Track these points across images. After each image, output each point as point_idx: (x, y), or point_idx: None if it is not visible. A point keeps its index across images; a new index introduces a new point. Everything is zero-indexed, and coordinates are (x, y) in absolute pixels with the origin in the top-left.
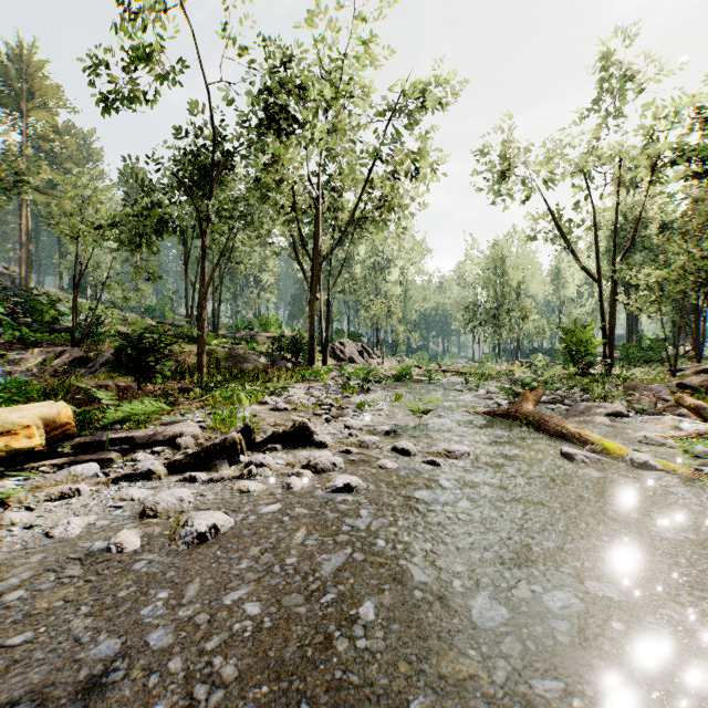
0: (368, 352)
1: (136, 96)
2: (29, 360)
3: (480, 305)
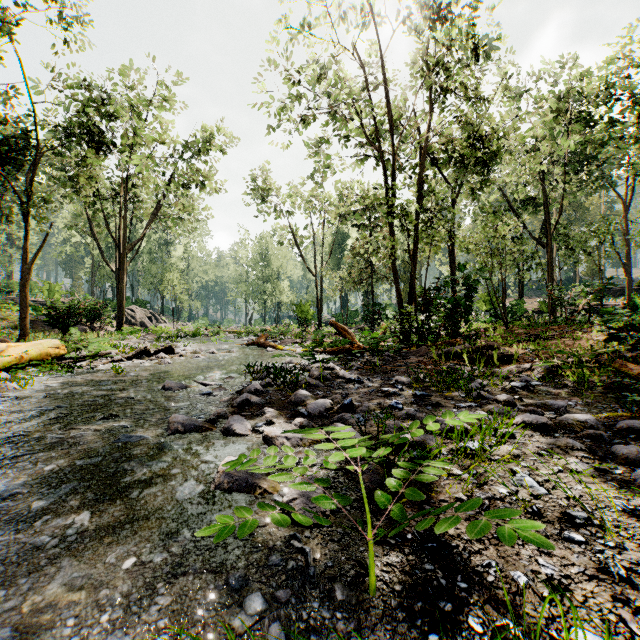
0: (156, 318)
1: None
2: None
3: (251, 283)
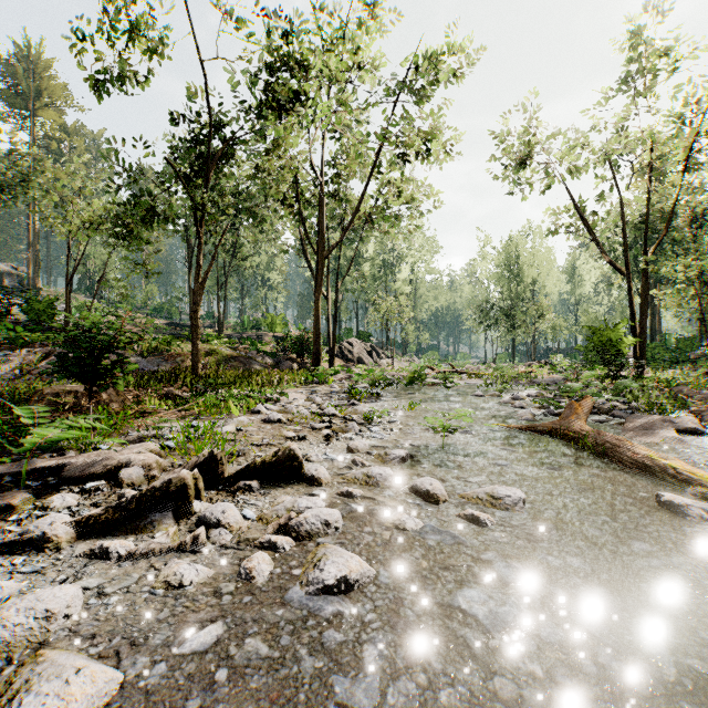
0: (378, 352)
1: (126, 76)
2: (14, 361)
3: (494, 304)
